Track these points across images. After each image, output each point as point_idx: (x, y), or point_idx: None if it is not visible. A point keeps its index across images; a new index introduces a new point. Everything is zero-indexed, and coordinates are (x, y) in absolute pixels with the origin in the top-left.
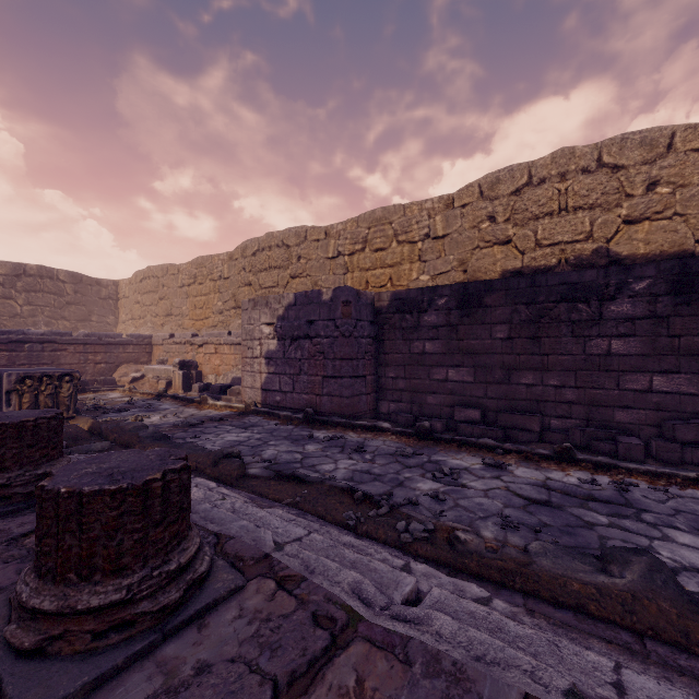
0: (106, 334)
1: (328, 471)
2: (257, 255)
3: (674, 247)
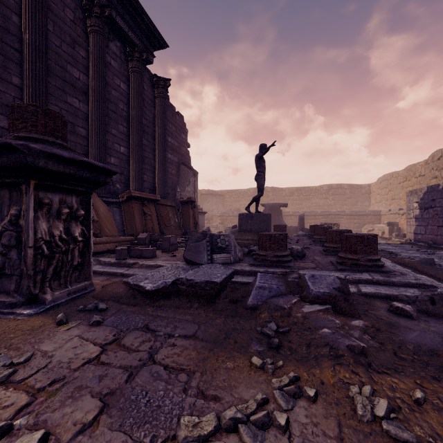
0: (358, 211)
1: (401, 254)
2: (440, 159)
3: None
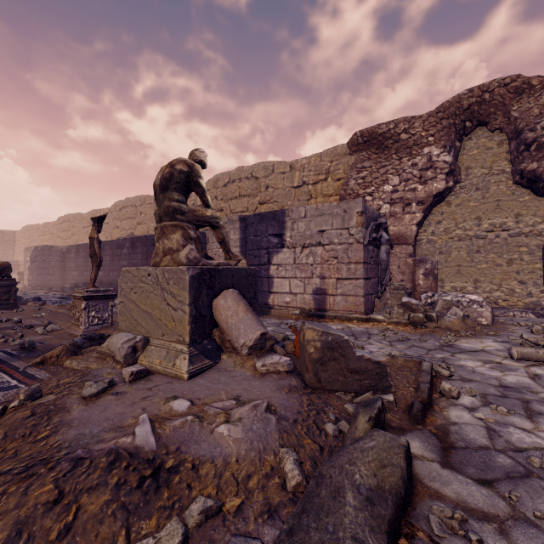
0: None
1: None
2: (62, 224)
3: (143, 233)
